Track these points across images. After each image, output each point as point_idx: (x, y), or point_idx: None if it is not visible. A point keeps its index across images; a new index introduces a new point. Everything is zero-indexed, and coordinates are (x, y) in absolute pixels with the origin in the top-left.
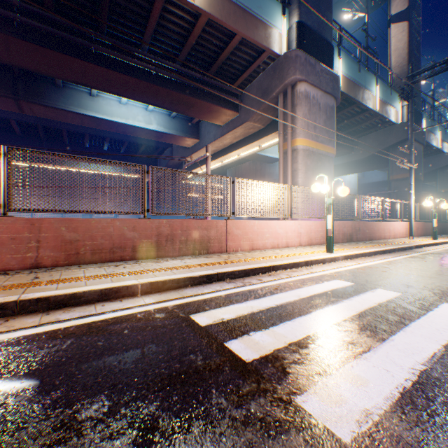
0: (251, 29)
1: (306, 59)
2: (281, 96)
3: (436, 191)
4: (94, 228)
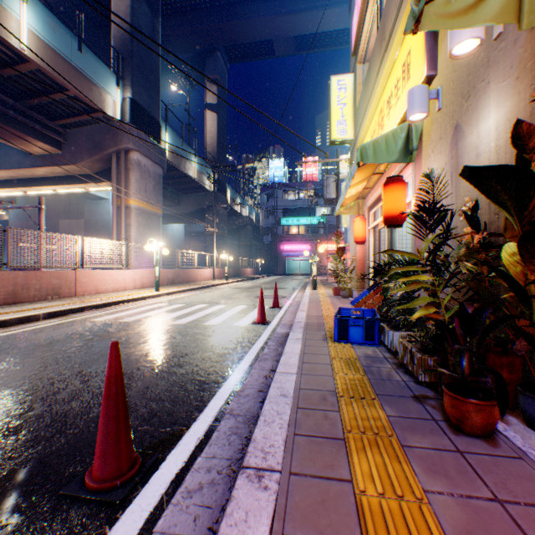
0: (87, 91)
1: (140, 133)
2: (116, 156)
3: (239, 244)
4: None
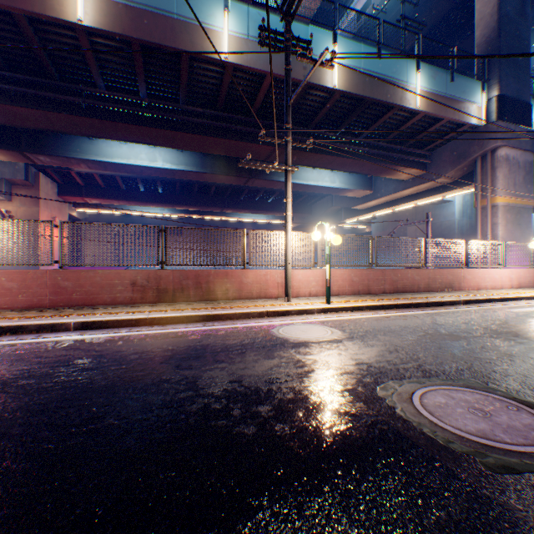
0: (456, 112)
1: (506, 126)
2: (478, 159)
3: None
4: (402, 274)
